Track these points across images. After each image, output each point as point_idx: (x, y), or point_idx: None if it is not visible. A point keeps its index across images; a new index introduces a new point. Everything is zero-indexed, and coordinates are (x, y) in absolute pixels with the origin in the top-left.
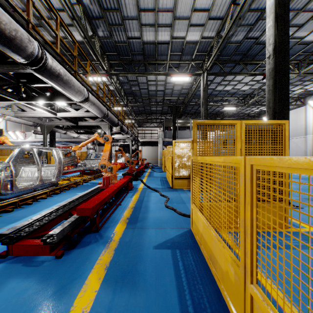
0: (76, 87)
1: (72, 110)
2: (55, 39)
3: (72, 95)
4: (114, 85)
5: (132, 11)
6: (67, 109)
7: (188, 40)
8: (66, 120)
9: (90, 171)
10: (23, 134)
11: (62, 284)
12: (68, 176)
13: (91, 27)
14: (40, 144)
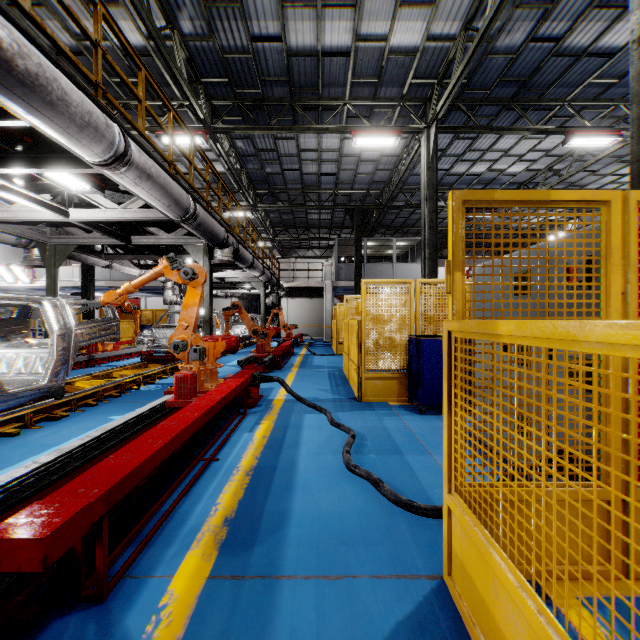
0: (75, 110)
1: (106, 203)
2: (79, 41)
3: (68, 135)
4: (224, 158)
5: None
6: (94, 200)
7: (395, 46)
8: (96, 229)
9: (166, 354)
10: (29, 272)
11: None
12: (115, 365)
13: (162, 6)
14: (70, 294)
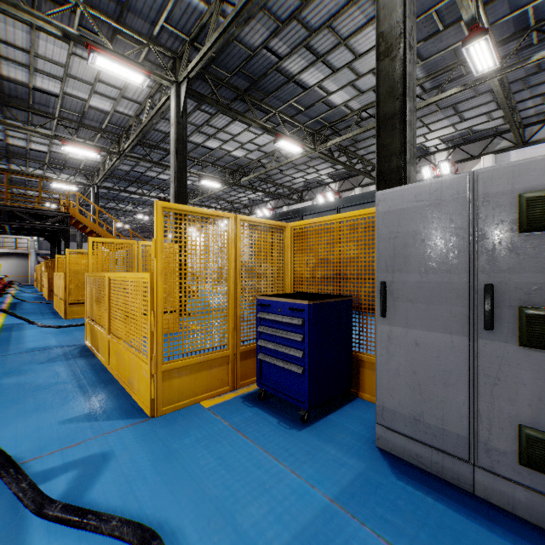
0: None
1: None
2: None
3: None
4: None
5: (4, 167)
6: None
7: None
8: None
9: None
10: None
11: (3, 299)
12: None
13: None
14: None
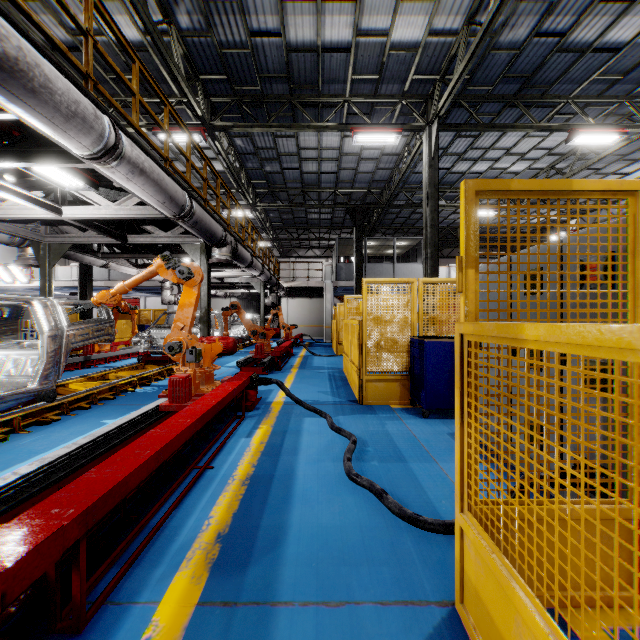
0: (60, 99)
1: (101, 200)
2: (75, 36)
3: (53, 126)
4: (223, 156)
5: None
6: (88, 198)
7: (396, 42)
8: (91, 228)
9: (164, 355)
10: (27, 272)
11: None
12: (112, 366)
13: (159, 0)
14: (69, 294)
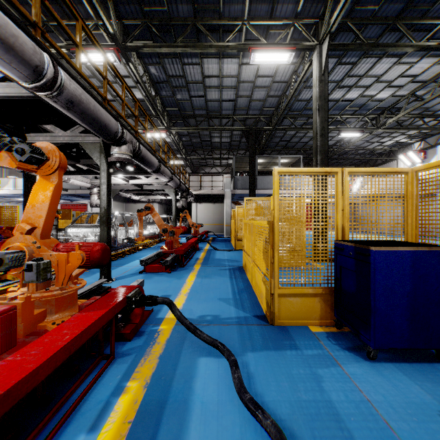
0: None
1: None
2: None
3: None
4: (138, 80)
5: None
6: None
7: None
8: None
9: None
10: None
11: None
12: None
13: None
14: None
